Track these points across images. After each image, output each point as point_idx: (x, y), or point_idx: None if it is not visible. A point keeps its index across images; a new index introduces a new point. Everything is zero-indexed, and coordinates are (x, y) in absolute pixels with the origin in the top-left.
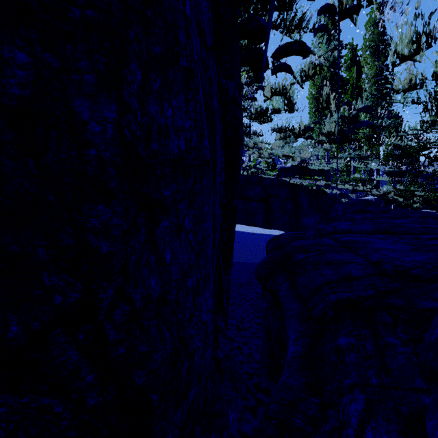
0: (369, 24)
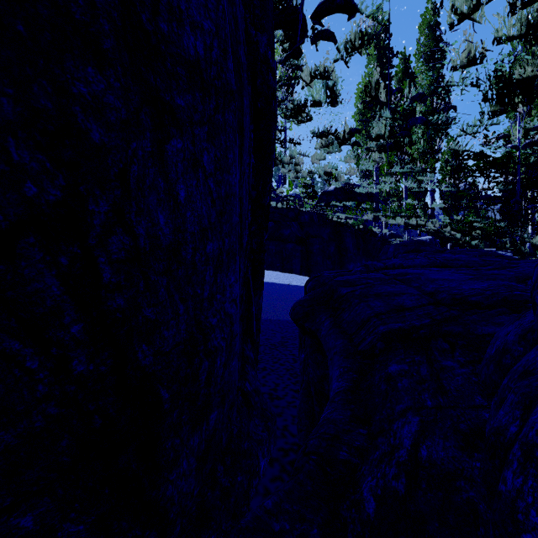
0: (423, 26)
